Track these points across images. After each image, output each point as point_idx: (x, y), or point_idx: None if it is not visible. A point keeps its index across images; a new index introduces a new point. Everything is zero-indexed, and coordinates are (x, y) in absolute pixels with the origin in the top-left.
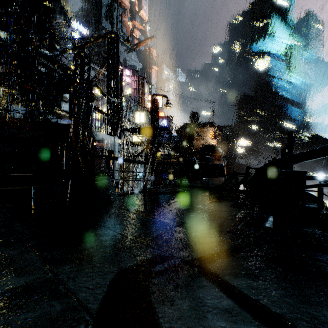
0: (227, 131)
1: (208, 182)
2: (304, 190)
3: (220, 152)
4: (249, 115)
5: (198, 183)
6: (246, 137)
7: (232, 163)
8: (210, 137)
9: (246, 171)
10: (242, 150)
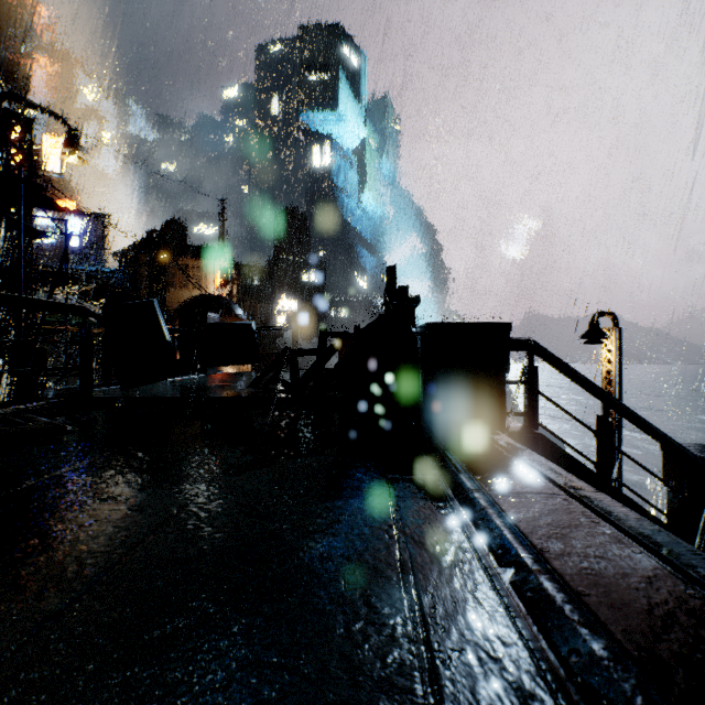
0: (252, 278)
1: (206, 385)
2: (506, 382)
3: (238, 315)
4: (294, 250)
5: (167, 390)
6: (289, 293)
7: (262, 347)
8: (212, 284)
9: (320, 345)
10: (282, 319)
